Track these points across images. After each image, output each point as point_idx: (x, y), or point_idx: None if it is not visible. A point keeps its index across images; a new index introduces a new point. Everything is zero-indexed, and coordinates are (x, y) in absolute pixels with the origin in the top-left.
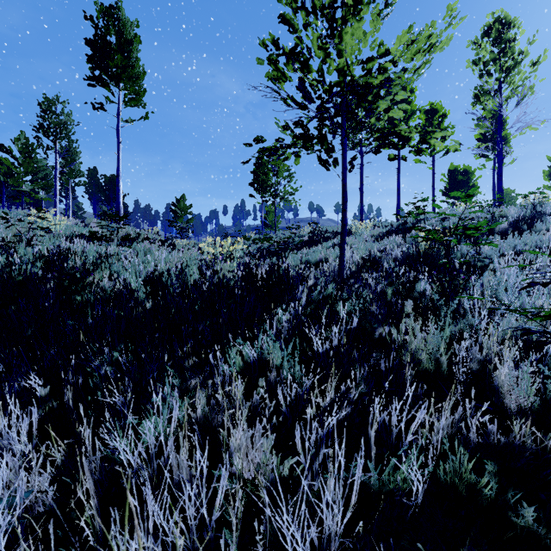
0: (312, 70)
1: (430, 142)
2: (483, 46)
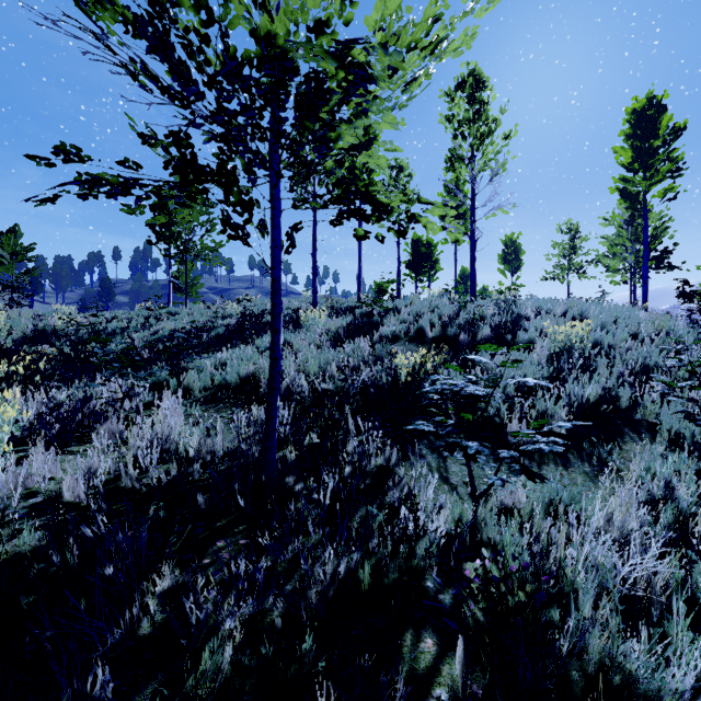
0: None
1: (421, 220)
2: (456, 101)
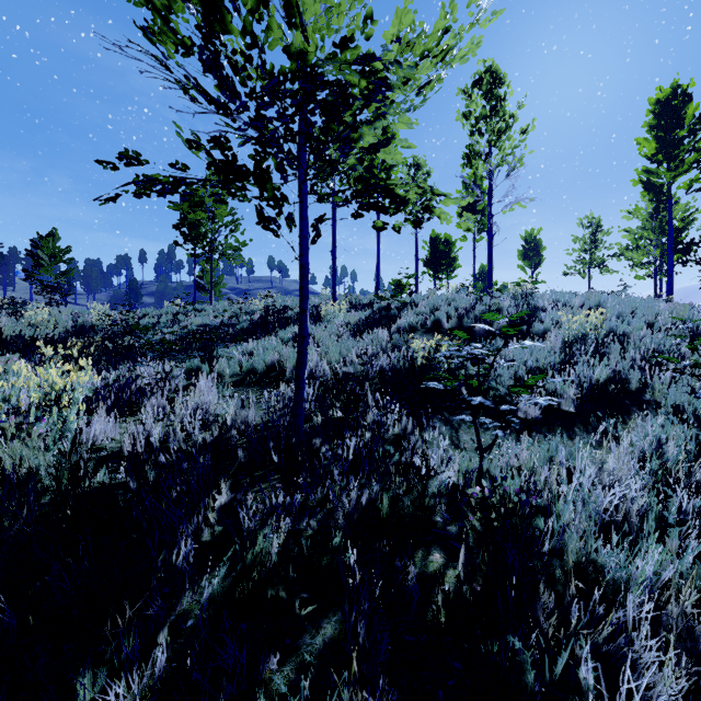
0: (230, 27)
1: (435, 211)
2: (473, 98)
